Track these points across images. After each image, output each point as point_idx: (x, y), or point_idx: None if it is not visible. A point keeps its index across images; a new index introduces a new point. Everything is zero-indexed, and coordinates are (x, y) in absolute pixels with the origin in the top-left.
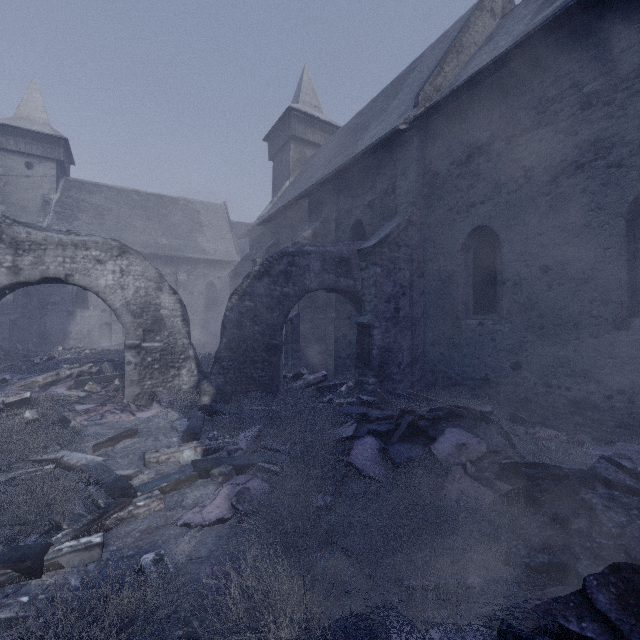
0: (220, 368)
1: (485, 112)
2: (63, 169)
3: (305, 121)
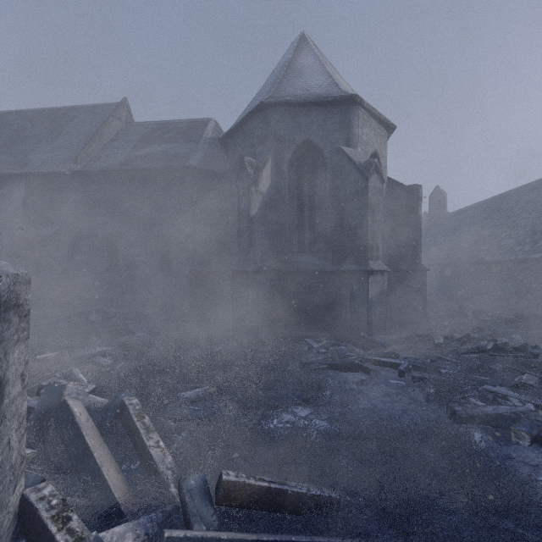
0: None
1: (112, 185)
2: None
3: None
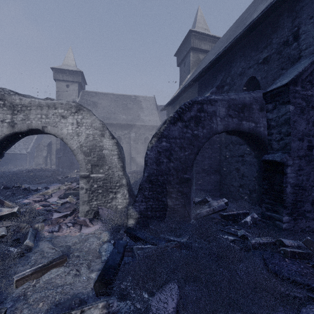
0: (142, 197)
1: None
2: (81, 86)
3: (199, 37)
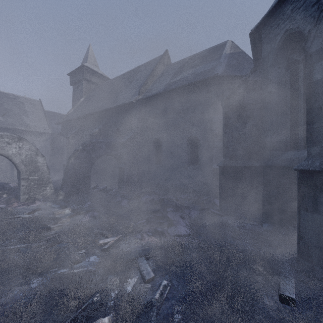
0: (67, 185)
1: (158, 104)
2: None
3: (91, 72)
